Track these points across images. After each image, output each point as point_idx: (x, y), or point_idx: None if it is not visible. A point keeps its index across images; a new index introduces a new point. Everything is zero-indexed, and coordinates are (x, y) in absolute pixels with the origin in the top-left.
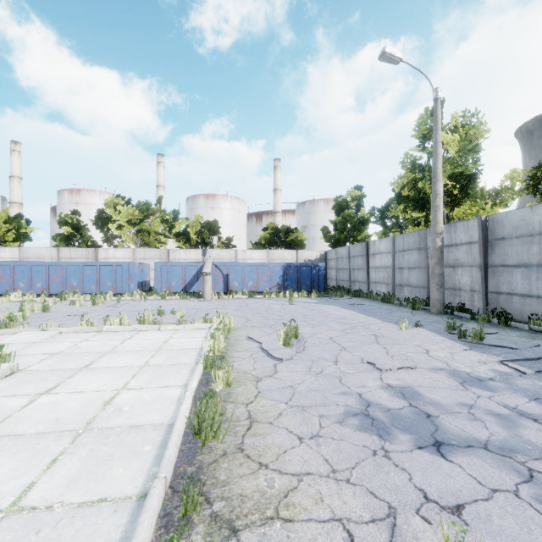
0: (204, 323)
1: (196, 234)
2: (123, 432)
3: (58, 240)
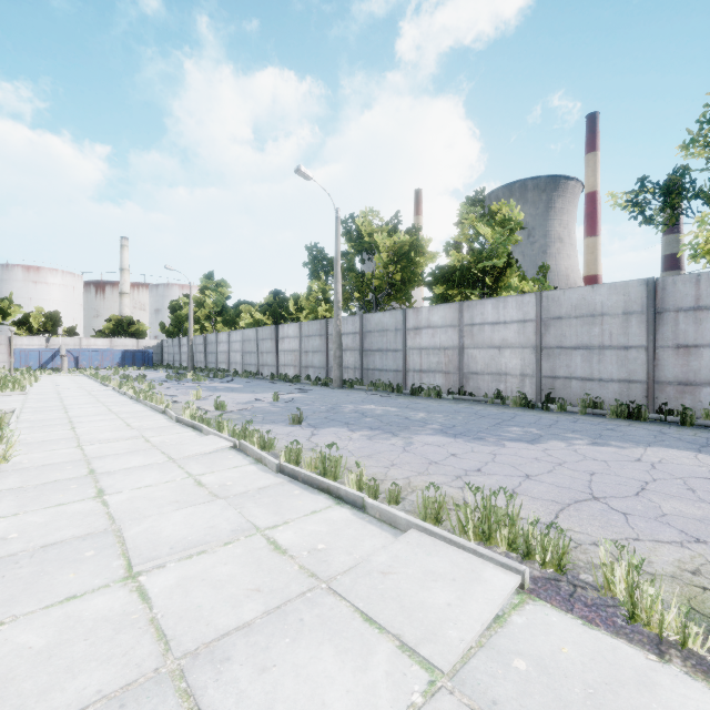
0: (80, 374)
1: (39, 324)
2: (81, 379)
3: None
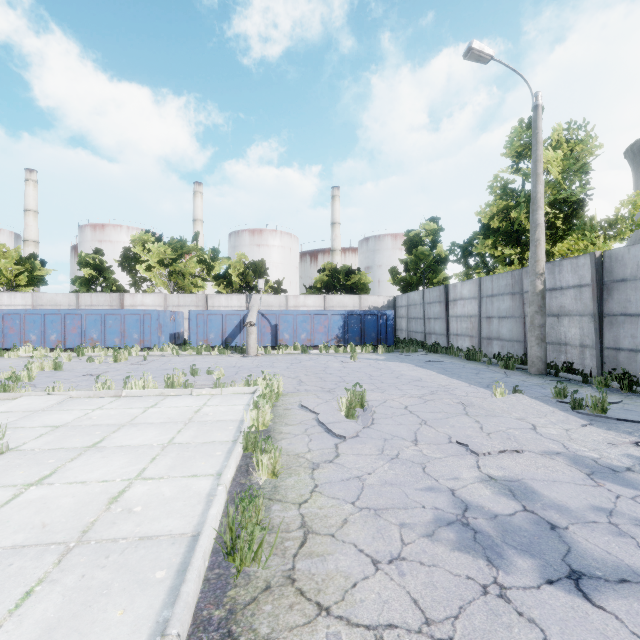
0: (246, 386)
1: (239, 276)
2: (129, 547)
3: (78, 284)
